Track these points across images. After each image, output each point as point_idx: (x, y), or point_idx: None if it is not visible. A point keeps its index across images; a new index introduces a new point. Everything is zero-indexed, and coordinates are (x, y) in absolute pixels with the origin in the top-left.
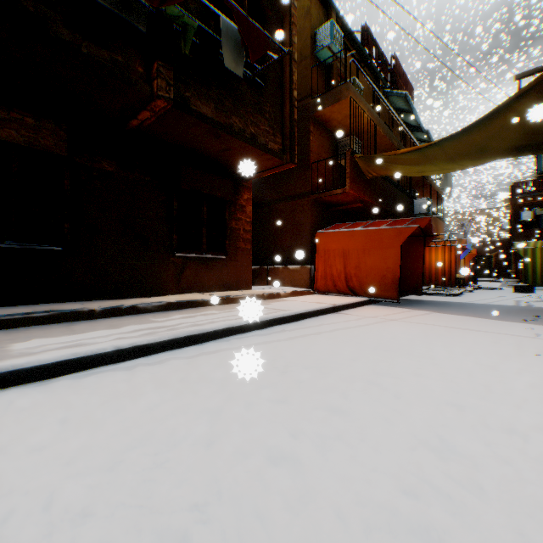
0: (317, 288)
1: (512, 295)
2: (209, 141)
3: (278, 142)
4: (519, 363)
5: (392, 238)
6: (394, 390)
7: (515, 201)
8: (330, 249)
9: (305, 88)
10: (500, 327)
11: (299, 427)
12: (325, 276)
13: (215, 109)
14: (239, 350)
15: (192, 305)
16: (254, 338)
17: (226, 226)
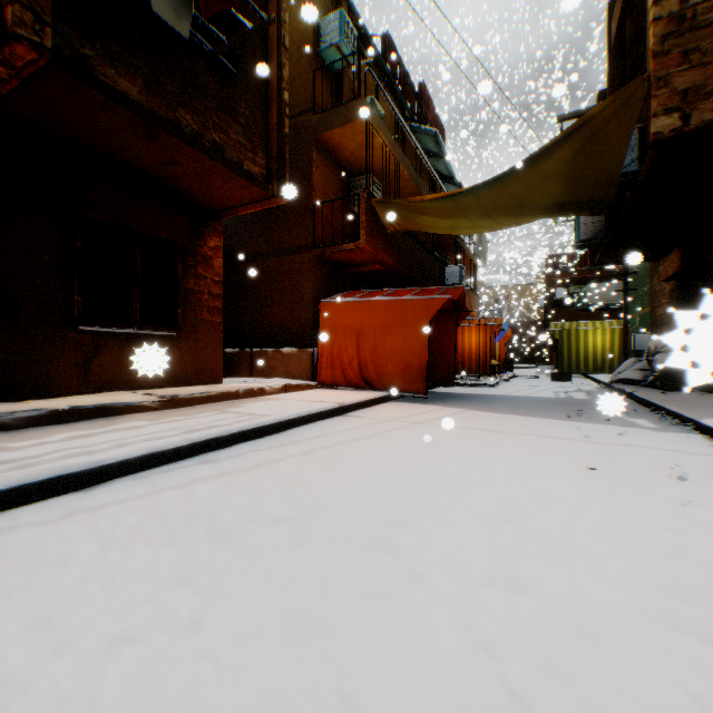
0: (321, 380)
1: (551, 384)
2: (140, 143)
3: (260, 165)
4: (577, 484)
5: (418, 313)
6: (410, 560)
7: (551, 276)
8: (339, 325)
9: (304, 98)
10: (545, 427)
11: (206, 702)
12: (332, 362)
13: (147, 91)
14: (159, 497)
15: (104, 414)
16: (198, 468)
17: (179, 285)
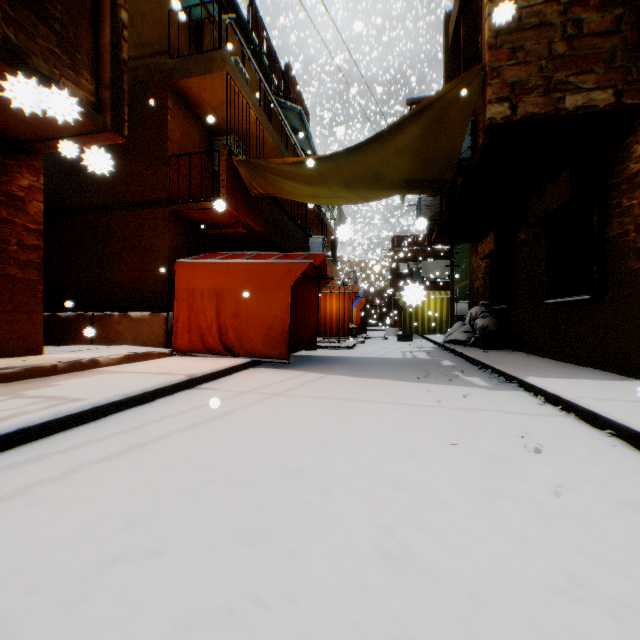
0: (177, 347)
1: (398, 345)
2: None
3: (88, 89)
4: (447, 472)
5: (281, 277)
6: None
7: (396, 253)
8: (197, 287)
9: (158, 39)
10: (400, 392)
11: None
12: (189, 328)
13: None
14: None
15: None
16: None
17: None
